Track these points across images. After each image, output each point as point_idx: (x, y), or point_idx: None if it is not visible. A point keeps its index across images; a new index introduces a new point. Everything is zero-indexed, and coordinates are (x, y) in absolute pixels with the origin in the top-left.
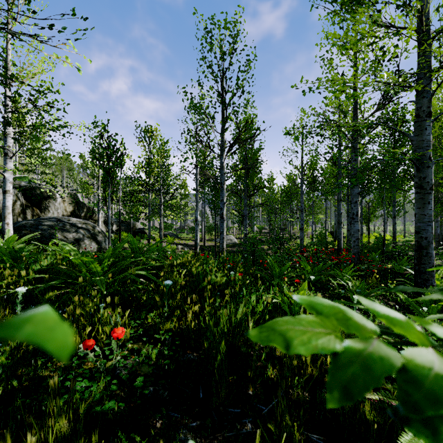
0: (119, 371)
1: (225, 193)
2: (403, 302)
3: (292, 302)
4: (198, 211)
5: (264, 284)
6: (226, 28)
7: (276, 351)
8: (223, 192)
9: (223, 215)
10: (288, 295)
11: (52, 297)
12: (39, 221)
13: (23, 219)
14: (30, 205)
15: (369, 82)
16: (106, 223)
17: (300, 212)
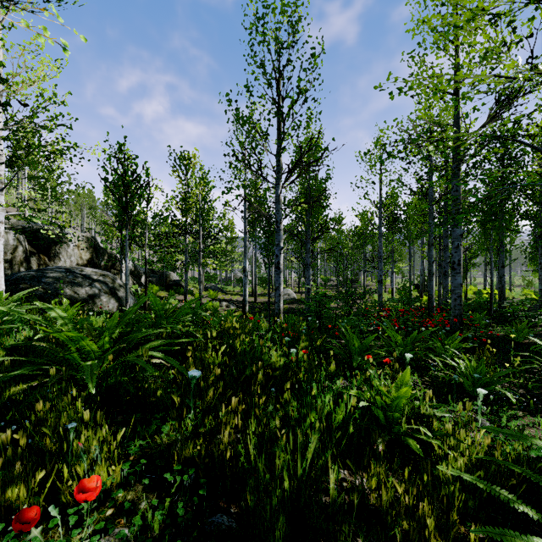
0: None
1: (282, 235)
2: (536, 389)
3: (388, 403)
4: (247, 259)
5: (338, 364)
6: (284, 12)
7: (370, 498)
8: (280, 234)
9: (279, 265)
10: (382, 392)
11: (16, 394)
12: (43, 272)
13: (27, 269)
14: (35, 251)
15: (486, 77)
16: (132, 274)
17: (378, 259)
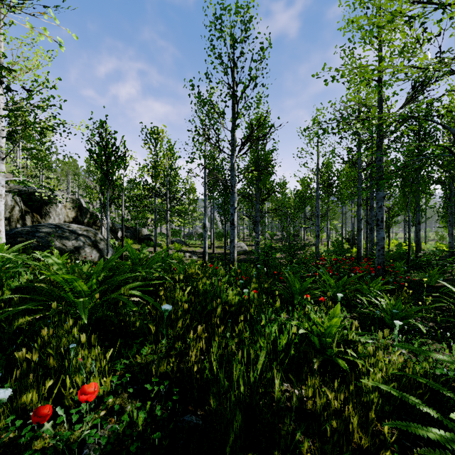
0: (87, 450)
1: (236, 197)
2: (444, 323)
3: (322, 331)
4: (206, 217)
5: (283, 302)
6: (237, 13)
7: (307, 404)
8: (234, 196)
9: (233, 221)
10: (317, 322)
11: (22, 324)
12: (36, 228)
13: (22, 225)
14: (29, 210)
15: (403, 67)
16: (110, 230)
17: (316, 217)
